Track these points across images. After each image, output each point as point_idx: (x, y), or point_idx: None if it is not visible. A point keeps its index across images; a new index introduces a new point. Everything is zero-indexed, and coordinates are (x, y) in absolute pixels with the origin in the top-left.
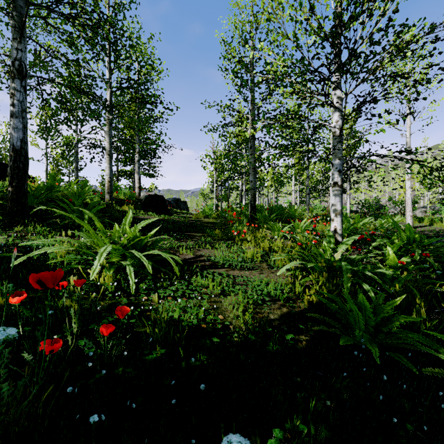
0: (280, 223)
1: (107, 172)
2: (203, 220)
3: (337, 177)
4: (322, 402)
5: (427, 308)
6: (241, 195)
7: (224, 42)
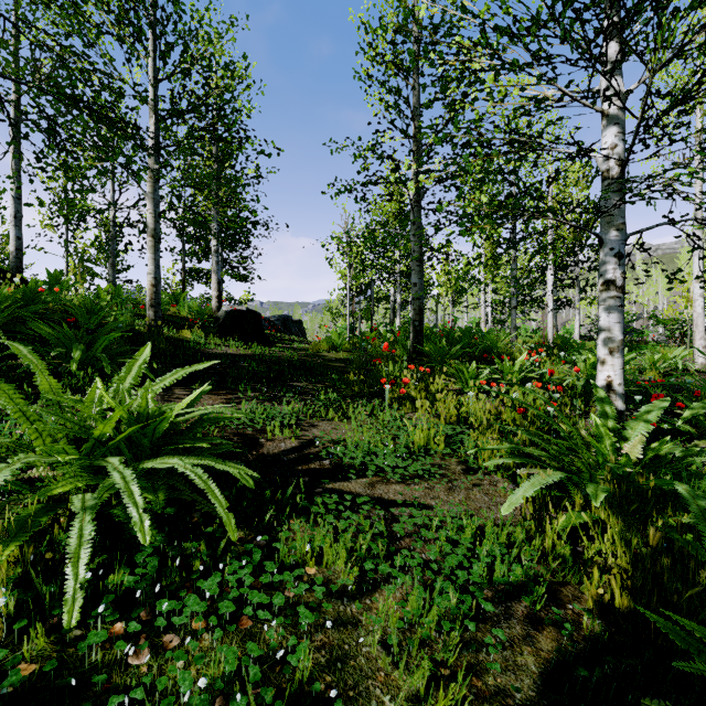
0: (474, 364)
1: (149, 268)
2: (327, 355)
3: (614, 270)
4: None
5: None
6: (392, 310)
7: (365, 26)
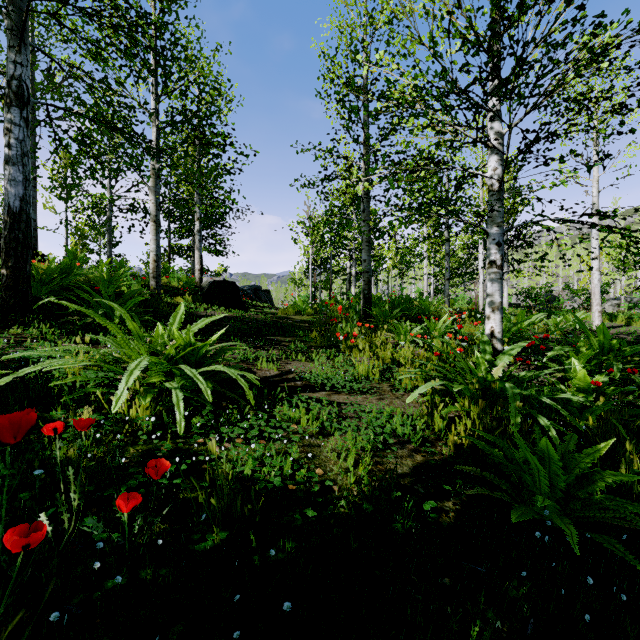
0: (408, 323)
1: (152, 247)
2: (294, 317)
3: (495, 254)
4: (488, 623)
5: (637, 454)
6: (349, 281)
7: (324, 55)
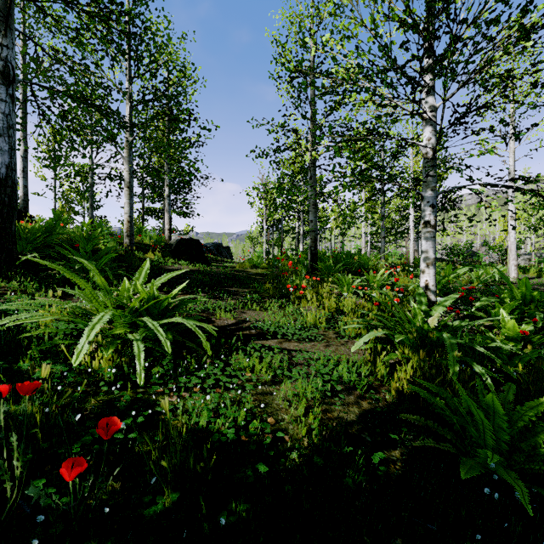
0: (350, 276)
1: (126, 209)
2: (250, 271)
3: (429, 215)
4: None
5: None
6: (297, 239)
7: (276, 42)
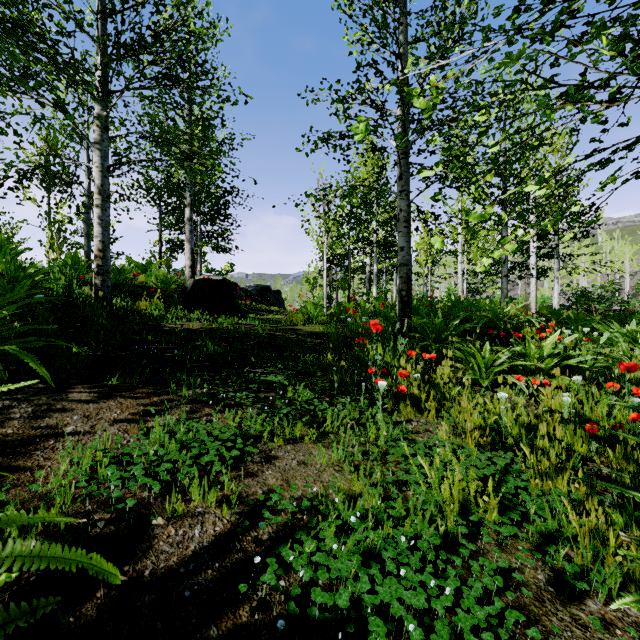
0: (487, 346)
1: (95, 230)
2: (302, 328)
3: None
4: None
5: None
6: (368, 280)
7: None
